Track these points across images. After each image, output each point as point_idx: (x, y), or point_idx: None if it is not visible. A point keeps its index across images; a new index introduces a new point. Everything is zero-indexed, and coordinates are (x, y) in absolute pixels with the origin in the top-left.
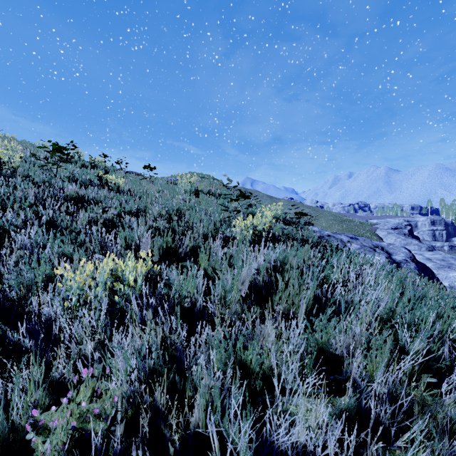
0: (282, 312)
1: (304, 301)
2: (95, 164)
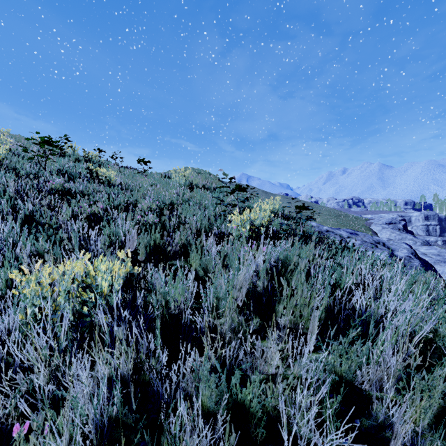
0: (287, 325)
1: (317, 316)
2: (89, 158)
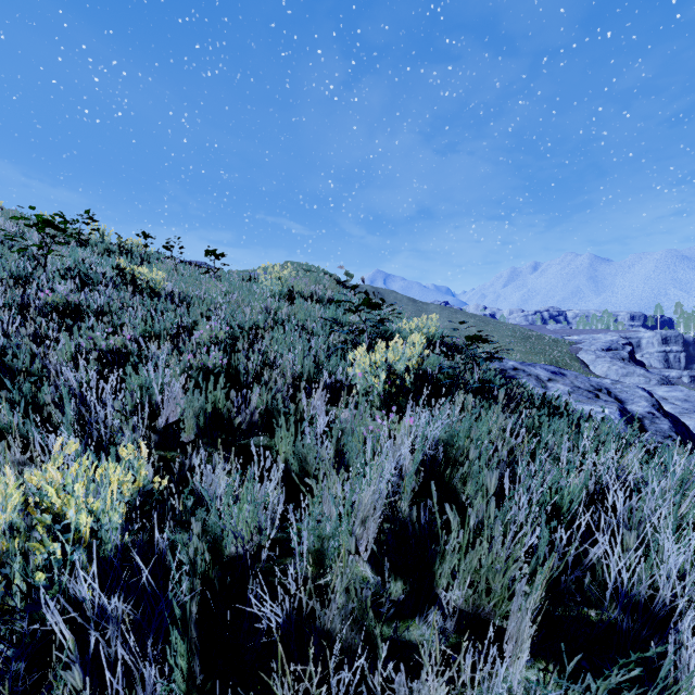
0: (459, 605)
1: (528, 611)
2: (127, 248)
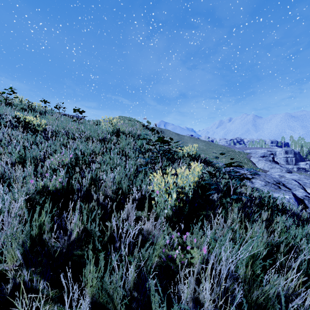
0: None
1: None
2: (32, 107)
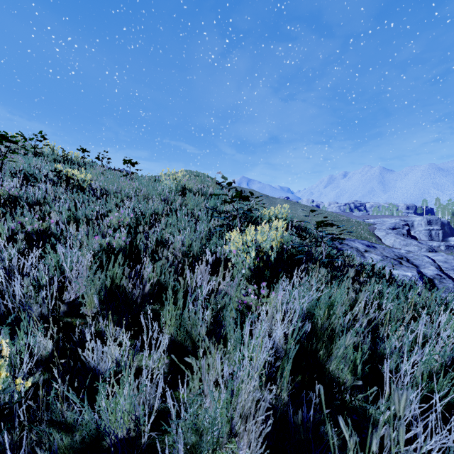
0: None
1: None
2: (69, 158)
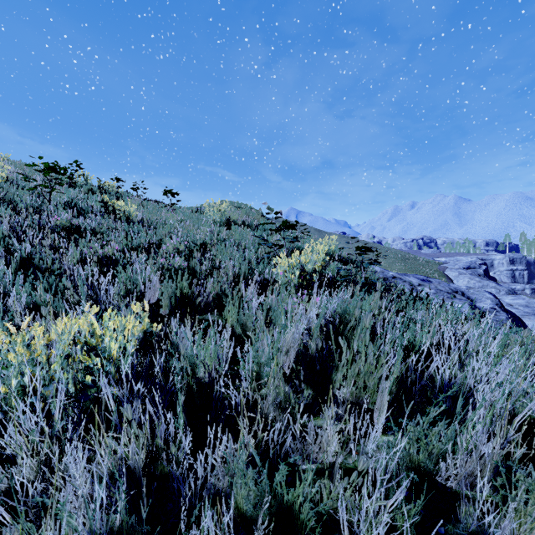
0: (347, 399)
1: (387, 388)
2: (105, 189)
